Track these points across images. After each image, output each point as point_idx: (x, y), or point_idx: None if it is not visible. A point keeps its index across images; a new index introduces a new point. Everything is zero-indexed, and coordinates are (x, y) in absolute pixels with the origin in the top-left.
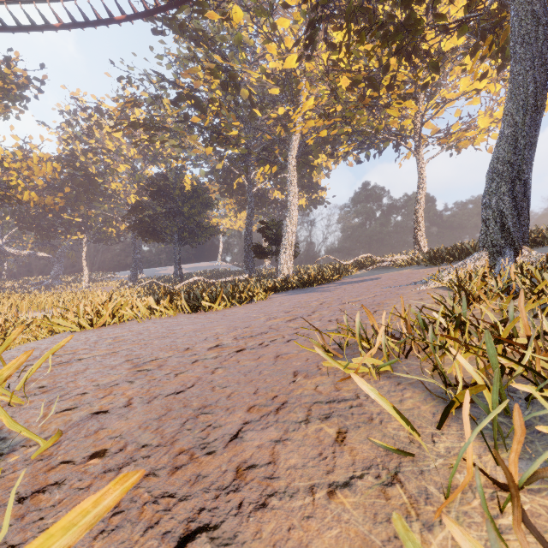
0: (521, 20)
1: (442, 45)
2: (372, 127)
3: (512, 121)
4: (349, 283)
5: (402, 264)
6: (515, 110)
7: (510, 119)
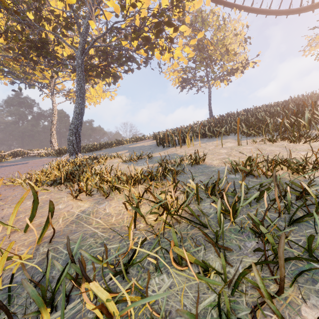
0: (78, 84)
1: (64, 53)
2: (23, 72)
3: (76, 114)
4: (7, 166)
5: (43, 155)
6: (76, 111)
7: (75, 113)
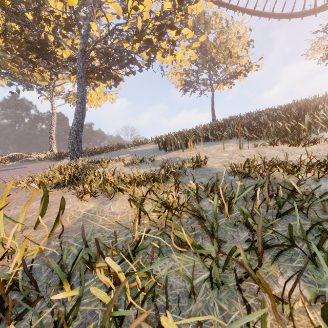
0: (79, 87)
1: (64, 54)
2: (21, 73)
3: (76, 117)
4: (5, 170)
5: (42, 159)
6: (77, 114)
7: (76, 117)
